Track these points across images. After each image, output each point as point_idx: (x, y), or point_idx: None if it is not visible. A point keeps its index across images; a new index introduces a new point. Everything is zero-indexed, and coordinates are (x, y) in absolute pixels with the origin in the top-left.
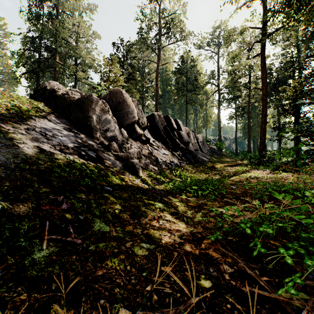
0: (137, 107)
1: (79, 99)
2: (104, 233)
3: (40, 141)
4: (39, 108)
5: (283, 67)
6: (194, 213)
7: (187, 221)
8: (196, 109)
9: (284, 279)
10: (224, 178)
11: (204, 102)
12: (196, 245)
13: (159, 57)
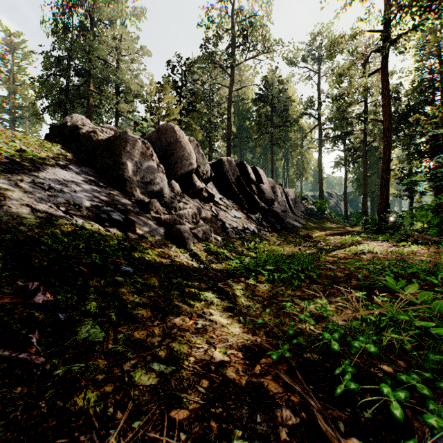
0: (197, 150)
1: (109, 138)
2: (93, 345)
3: (37, 198)
4: (53, 151)
5: (416, 88)
6: (260, 309)
7: (244, 322)
8: (286, 152)
9: (389, 442)
10: (321, 253)
11: (299, 142)
12: (246, 367)
13: (233, 78)
